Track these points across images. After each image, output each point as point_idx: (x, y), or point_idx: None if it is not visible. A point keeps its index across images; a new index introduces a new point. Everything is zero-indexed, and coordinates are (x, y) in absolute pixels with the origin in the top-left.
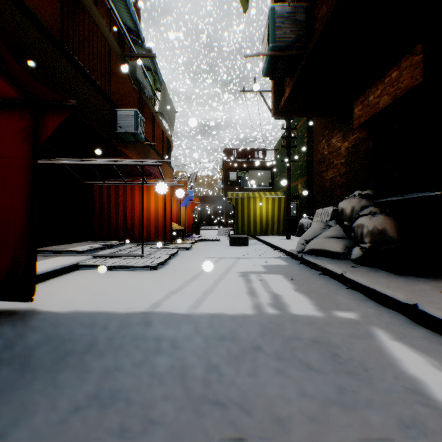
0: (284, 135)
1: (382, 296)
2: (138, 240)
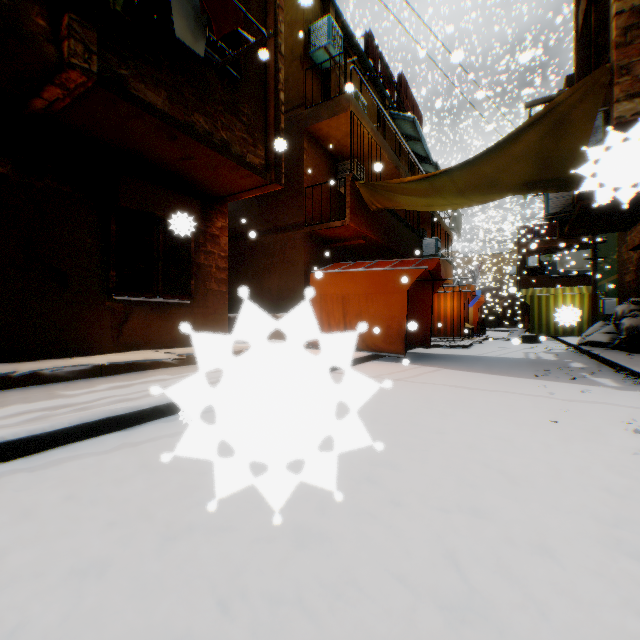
0: None
1: (596, 356)
2: (437, 335)
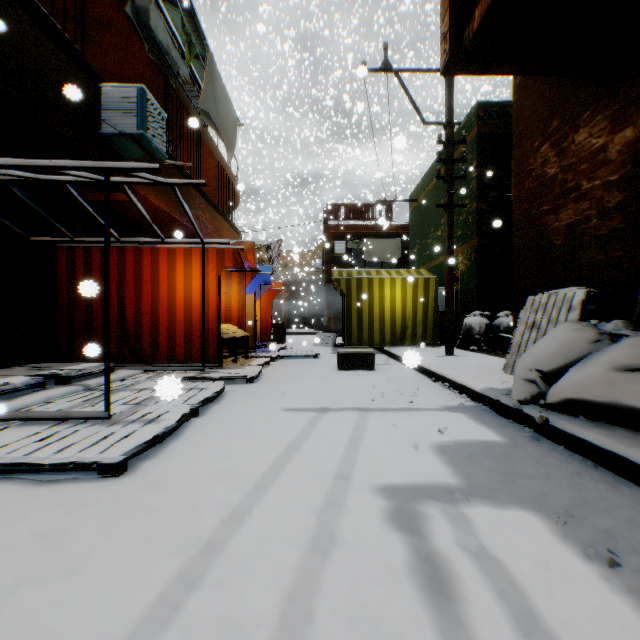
0: (428, 174)
1: None
2: (150, 361)
